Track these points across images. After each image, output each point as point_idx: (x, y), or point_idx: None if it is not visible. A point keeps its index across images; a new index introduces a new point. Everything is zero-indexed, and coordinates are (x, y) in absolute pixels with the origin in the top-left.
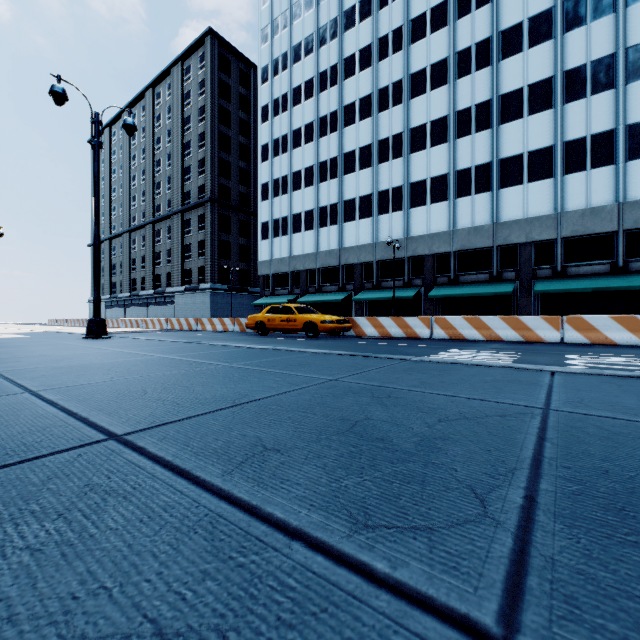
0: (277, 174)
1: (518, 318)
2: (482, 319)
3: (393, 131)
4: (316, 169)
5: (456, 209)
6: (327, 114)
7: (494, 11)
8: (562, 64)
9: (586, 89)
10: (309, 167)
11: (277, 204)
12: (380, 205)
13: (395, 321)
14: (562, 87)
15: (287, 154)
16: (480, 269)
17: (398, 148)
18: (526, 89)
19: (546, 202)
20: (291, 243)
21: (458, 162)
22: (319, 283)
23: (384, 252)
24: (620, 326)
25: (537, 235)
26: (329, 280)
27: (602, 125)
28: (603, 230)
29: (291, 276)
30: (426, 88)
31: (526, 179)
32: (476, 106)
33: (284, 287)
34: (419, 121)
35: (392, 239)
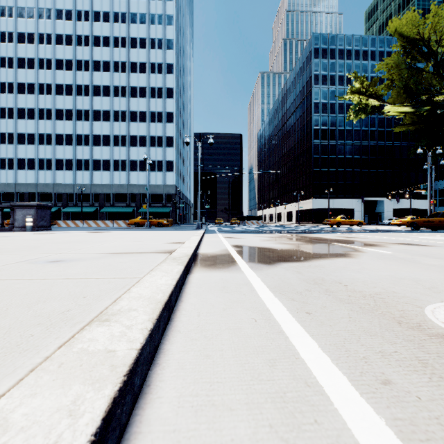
0: (4, 130)
1: (105, 221)
2: (97, 221)
3: (85, 132)
4: (36, 136)
5: (114, 175)
6: (44, 108)
7: (128, 102)
8: (149, 133)
9: (156, 144)
10: (31, 133)
11: (4, 149)
12: (78, 166)
13: (72, 222)
14: (149, 141)
15: (13, 120)
16: (123, 201)
17: (87, 141)
18: (139, 137)
19: (145, 180)
20: (16, 175)
21: (114, 156)
22: (39, 201)
23: (80, 189)
24: (123, 223)
25: (142, 191)
26: (46, 200)
27: (160, 158)
28: (160, 192)
29: (16, 195)
30: (101, 119)
31: (139, 170)
32: (121, 136)
33: (10, 201)
34: (97, 133)
35: (84, 183)
